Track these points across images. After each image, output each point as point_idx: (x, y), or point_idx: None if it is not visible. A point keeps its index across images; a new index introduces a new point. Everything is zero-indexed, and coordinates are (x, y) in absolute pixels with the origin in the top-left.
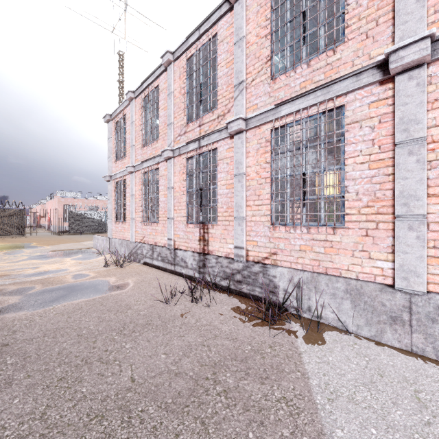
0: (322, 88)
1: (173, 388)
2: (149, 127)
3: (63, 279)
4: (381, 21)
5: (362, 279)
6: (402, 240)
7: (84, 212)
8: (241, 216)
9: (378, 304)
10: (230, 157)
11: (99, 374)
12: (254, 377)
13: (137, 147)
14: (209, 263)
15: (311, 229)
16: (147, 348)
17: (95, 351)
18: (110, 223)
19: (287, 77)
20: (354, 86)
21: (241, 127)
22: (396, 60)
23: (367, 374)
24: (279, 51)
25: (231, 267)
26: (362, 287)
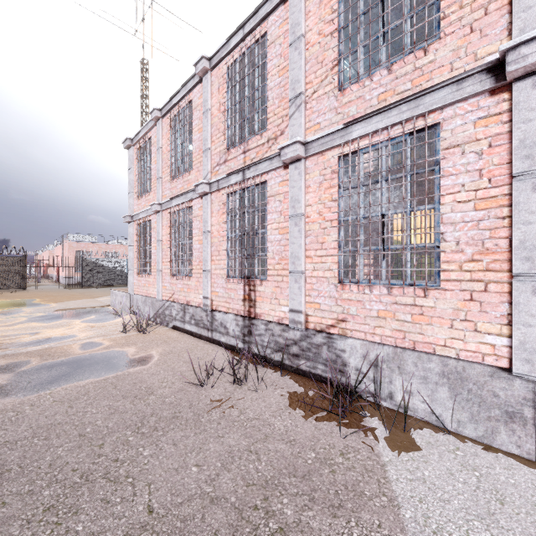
0: (408, 101)
1: (207, 525)
2: (180, 155)
3: (68, 350)
4: (492, 8)
5: (465, 359)
6: (523, 308)
7: (101, 260)
8: (298, 270)
9: (487, 394)
10: (283, 193)
11: (103, 499)
12: (322, 505)
13: (165, 179)
14: (256, 330)
15: (393, 289)
16: (173, 456)
17: (101, 461)
18: (131, 275)
19: (360, 87)
20: (455, 98)
21: (298, 154)
22: (516, 60)
23: (481, 500)
24: (350, 52)
25: (285, 336)
26: (465, 369)
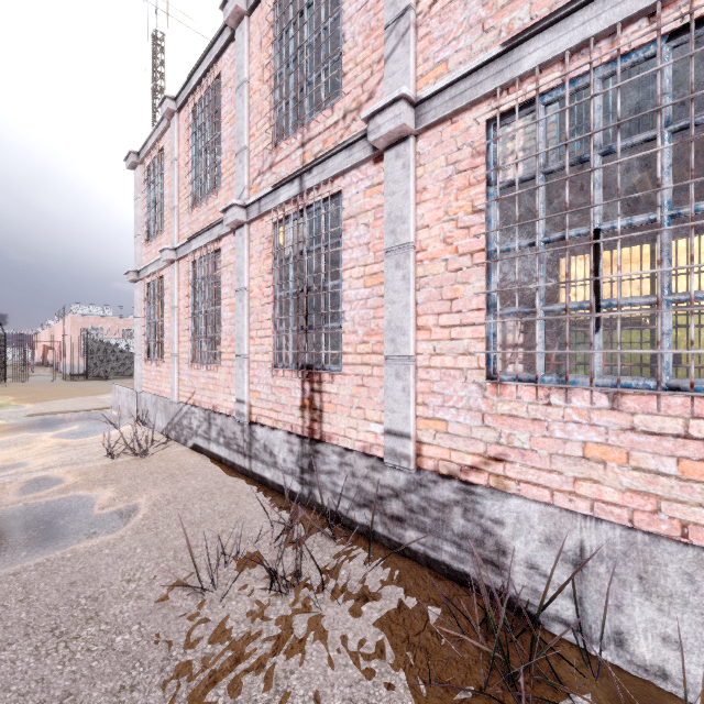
0: None
1: None
2: (202, 166)
3: None
4: None
5: None
6: None
7: (115, 340)
8: (402, 354)
9: None
10: (373, 208)
11: None
12: None
13: (182, 210)
14: (324, 464)
15: (624, 397)
16: None
17: None
18: (138, 362)
19: None
20: None
21: (403, 123)
22: None
23: None
24: None
25: (377, 479)
26: None
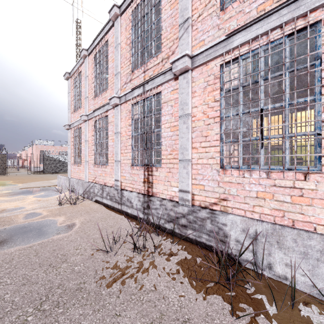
0: (289, 4)
1: None
2: (100, 79)
3: (14, 219)
4: None
5: None
6: None
7: (56, 156)
8: (186, 158)
9: None
10: (174, 99)
11: None
12: None
13: (90, 98)
14: (153, 205)
15: (271, 173)
16: None
17: None
18: (69, 165)
19: (240, 3)
20: None
21: (186, 65)
22: None
23: None
24: None
25: (175, 210)
26: None
